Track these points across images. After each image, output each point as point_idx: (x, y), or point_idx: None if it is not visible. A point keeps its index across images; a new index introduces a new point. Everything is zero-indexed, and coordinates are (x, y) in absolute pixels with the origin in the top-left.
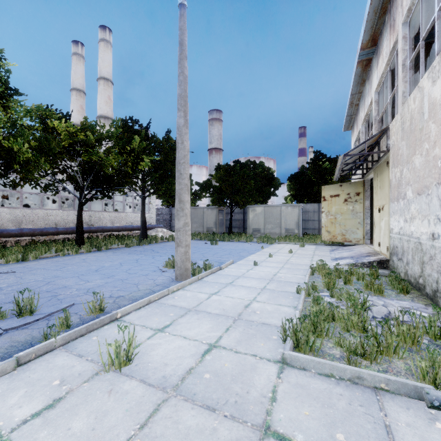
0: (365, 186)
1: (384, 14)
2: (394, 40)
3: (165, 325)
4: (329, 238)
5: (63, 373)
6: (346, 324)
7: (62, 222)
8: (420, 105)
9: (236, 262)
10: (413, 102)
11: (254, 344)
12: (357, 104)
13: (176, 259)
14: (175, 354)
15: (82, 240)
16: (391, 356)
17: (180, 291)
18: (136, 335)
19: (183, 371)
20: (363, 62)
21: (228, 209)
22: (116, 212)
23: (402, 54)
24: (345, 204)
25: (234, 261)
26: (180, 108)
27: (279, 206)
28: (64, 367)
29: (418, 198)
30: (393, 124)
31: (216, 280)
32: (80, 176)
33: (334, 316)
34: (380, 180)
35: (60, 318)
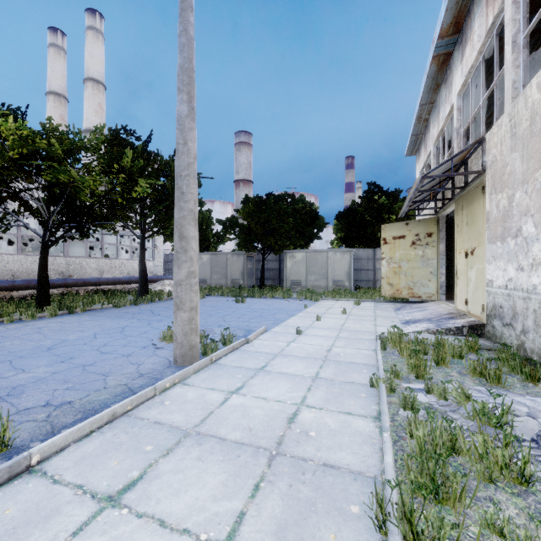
0: (439, 224)
1: None
2: (495, 12)
3: (126, 482)
4: (391, 293)
5: None
6: (487, 467)
7: (23, 272)
8: None
9: (270, 330)
10: (536, 90)
11: (315, 536)
12: (426, 119)
13: (174, 330)
14: None
15: (46, 299)
16: None
17: (177, 388)
18: (52, 521)
19: None
20: (440, 57)
21: (259, 255)
22: (107, 259)
23: (511, 27)
24: (413, 249)
25: (268, 328)
26: (181, 88)
27: (325, 251)
28: None
29: None
30: (493, 132)
31: (239, 363)
32: (43, 204)
33: (455, 444)
34: (468, 214)
35: None
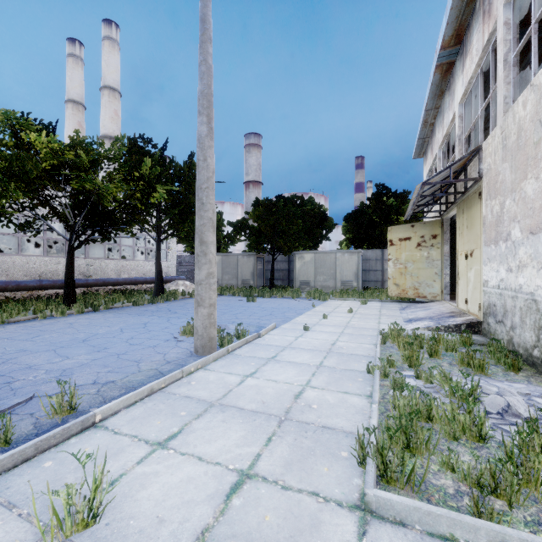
0: (444, 226)
1: None
2: (490, 30)
3: (169, 434)
4: (397, 293)
5: None
6: (452, 428)
7: (48, 272)
8: (535, 110)
9: (279, 326)
10: (522, 107)
11: (313, 469)
12: (432, 123)
13: (195, 324)
14: (180, 496)
15: (73, 297)
16: None
17: (201, 372)
18: (120, 455)
19: (191, 536)
20: (443, 66)
21: (269, 256)
22: (124, 260)
23: (503, 46)
24: (418, 250)
25: (277, 324)
26: (201, 111)
27: (333, 252)
28: None
29: (531, 239)
30: (488, 142)
31: (252, 354)
32: (70, 210)
33: (430, 413)
34: (468, 218)
35: None
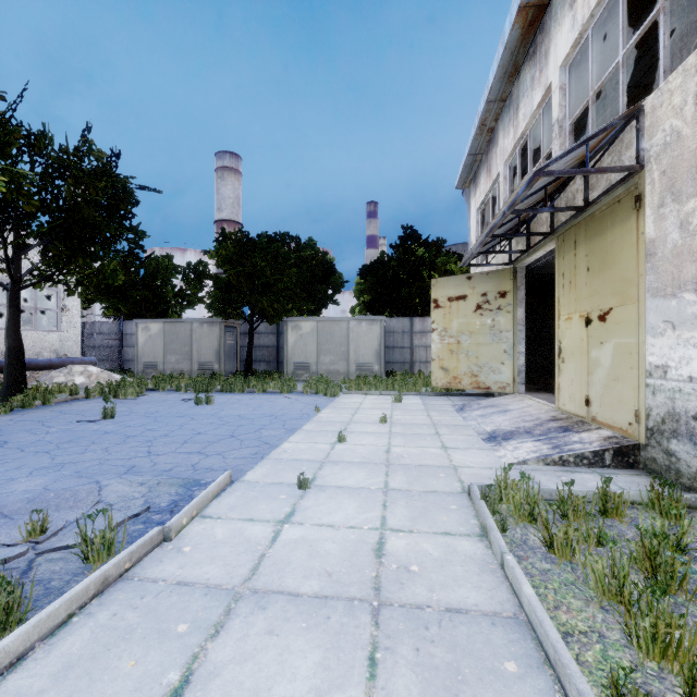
0: (517, 279)
1: None
2: None
3: None
4: (445, 382)
5: None
6: None
7: None
8: None
9: (241, 478)
10: None
11: None
12: (491, 128)
13: None
14: None
15: None
16: None
17: None
18: None
19: None
20: (528, 11)
21: (246, 325)
22: None
23: None
24: (478, 316)
25: (238, 470)
26: None
27: (345, 320)
28: None
29: None
30: (668, 88)
31: (78, 689)
32: None
33: None
34: (592, 253)
35: None
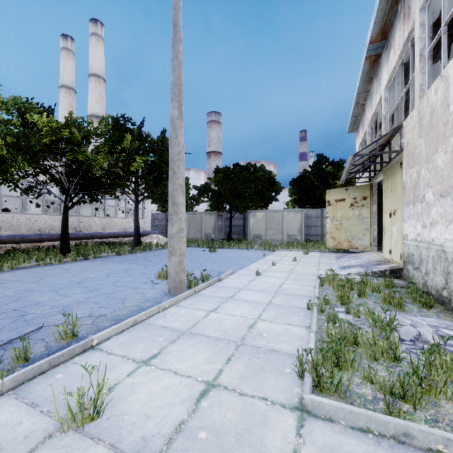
0: (372, 190)
1: (397, 3)
2: (409, 30)
3: (151, 355)
4: (334, 245)
5: (2, 435)
6: (373, 351)
7: (47, 228)
8: (444, 96)
9: (236, 272)
10: (434, 94)
11: (263, 381)
12: (363, 104)
13: (169, 270)
14: (161, 399)
15: (67, 248)
16: (440, 399)
17: (173, 308)
18: (114, 370)
19: (170, 427)
20: (371, 57)
21: (227, 214)
22: (108, 217)
23: (419, 43)
24: (351, 209)
25: (235, 270)
26: (173, 98)
27: (281, 211)
28: (6, 425)
29: (441, 201)
30: (407, 121)
31: (214, 294)
32: (65, 177)
33: (356, 340)
34: (391, 183)
35: (16, 350)
